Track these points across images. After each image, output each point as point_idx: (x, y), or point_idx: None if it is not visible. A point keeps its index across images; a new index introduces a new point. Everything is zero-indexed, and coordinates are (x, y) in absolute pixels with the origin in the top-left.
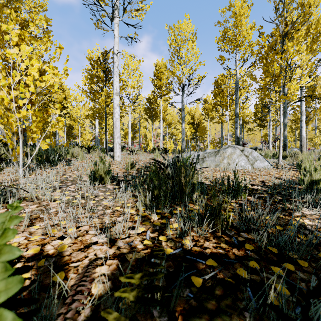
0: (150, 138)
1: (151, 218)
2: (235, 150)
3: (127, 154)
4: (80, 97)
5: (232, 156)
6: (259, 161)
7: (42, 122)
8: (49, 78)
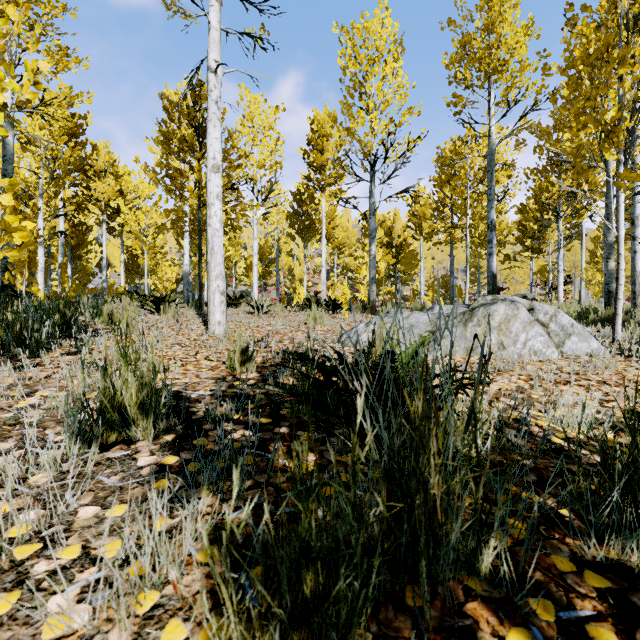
0: (300, 275)
1: None
2: (516, 309)
3: (245, 313)
4: (146, 186)
5: (511, 325)
6: (575, 338)
7: None
8: None
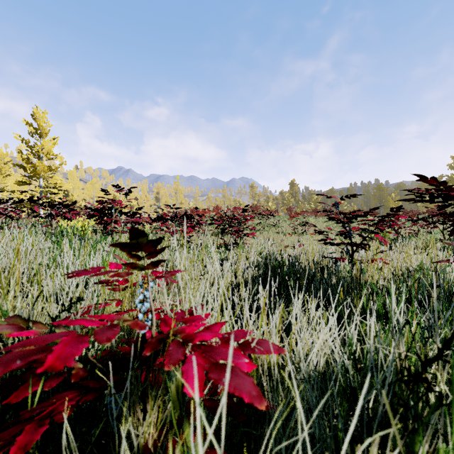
0: None
1: None
2: None
3: None
4: None
5: None
6: None
7: None
8: None
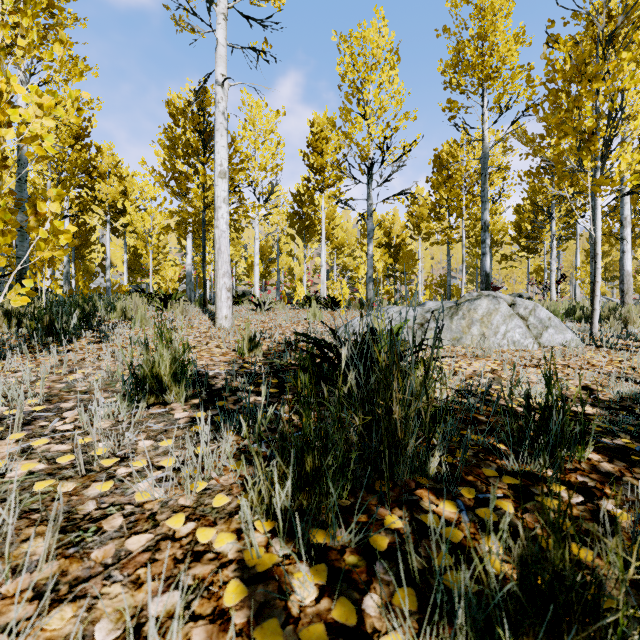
0: (300, 275)
1: (290, 588)
2: (498, 303)
3: (248, 310)
4: (151, 188)
5: (492, 318)
6: (552, 330)
7: (12, 235)
8: (29, 119)
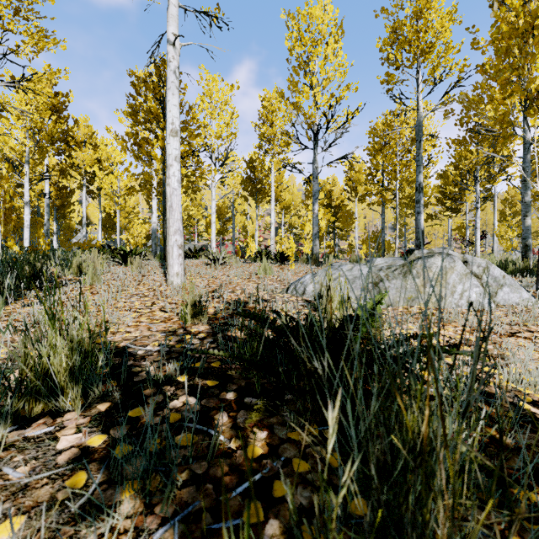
0: (252, 232)
1: None
2: (453, 262)
3: (203, 265)
4: (118, 153)
5: (448, 277)
6: (507, 289)
7: None
8: None
